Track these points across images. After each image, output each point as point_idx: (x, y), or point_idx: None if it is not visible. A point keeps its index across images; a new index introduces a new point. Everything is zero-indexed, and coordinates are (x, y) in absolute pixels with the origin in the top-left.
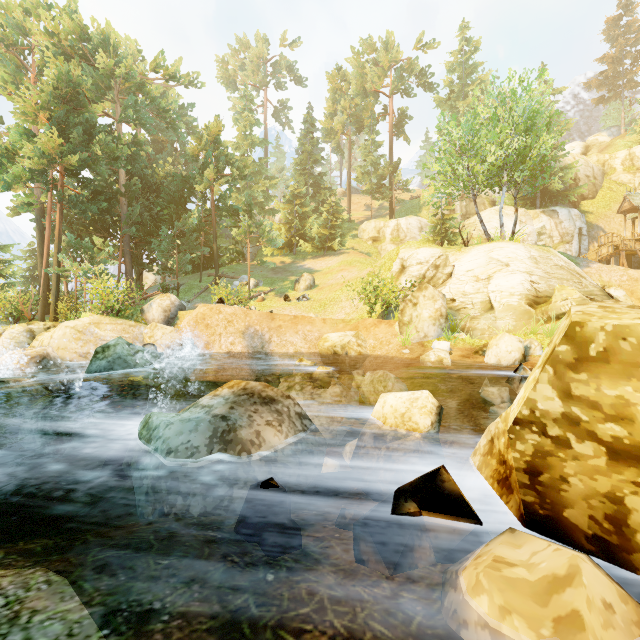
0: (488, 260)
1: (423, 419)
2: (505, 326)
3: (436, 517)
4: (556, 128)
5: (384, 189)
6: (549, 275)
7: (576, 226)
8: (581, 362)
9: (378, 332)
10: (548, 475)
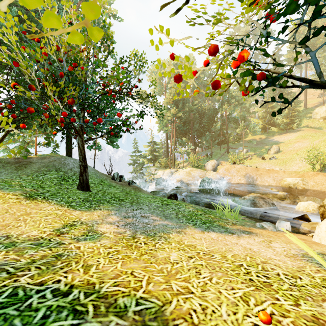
0: None
1: (311, 209)
2: None
3: (301, 221)
4: None
5: None
6: None
7: None
8: None
9: (316, 178)
10: (324, 215)
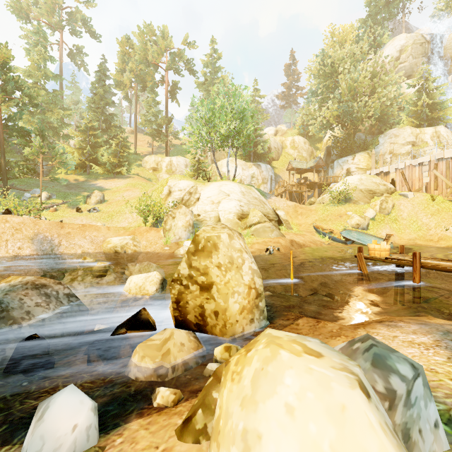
0: (219, 191)
1: (151, 287)
2: None
3: (134, 332)
4: (262, 117)
5: (161, 135)
6: (249, 202)
7: (269, 174)
8: (196, 252)
9: (149, 236)
10: (182, 302)
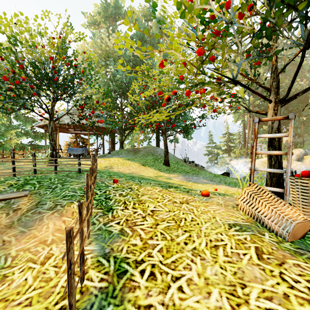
0: None
1: None
2: None
3: None
4: None
5: None
6: None
7: None
8: None
9: None
10: None
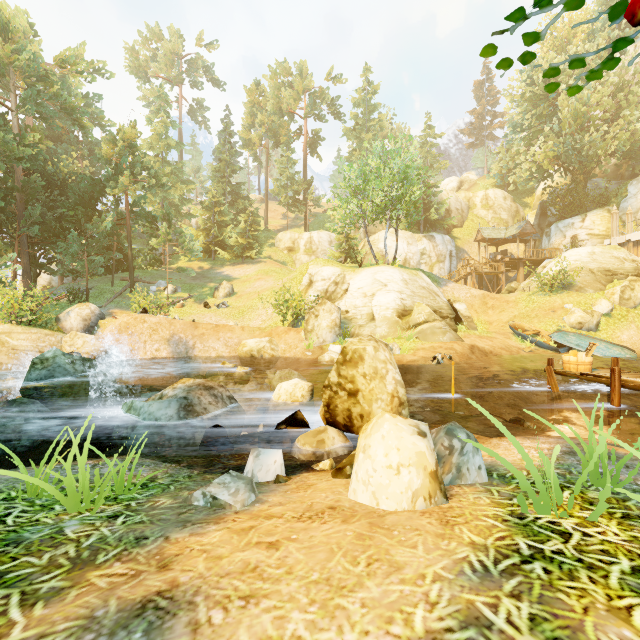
0: (373, 281)
1: (301, 395)
2: (382, 332)
3: (293, 428)
4: (437, 166)
5: (299, 204)
6: (414, 294)
7: (448, 249)
8: (344, 362)
9: (288, 338)
10: (332, 406)
